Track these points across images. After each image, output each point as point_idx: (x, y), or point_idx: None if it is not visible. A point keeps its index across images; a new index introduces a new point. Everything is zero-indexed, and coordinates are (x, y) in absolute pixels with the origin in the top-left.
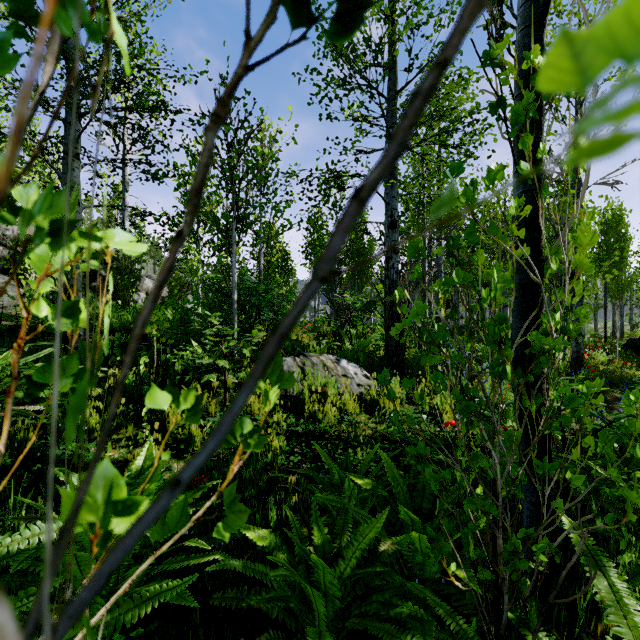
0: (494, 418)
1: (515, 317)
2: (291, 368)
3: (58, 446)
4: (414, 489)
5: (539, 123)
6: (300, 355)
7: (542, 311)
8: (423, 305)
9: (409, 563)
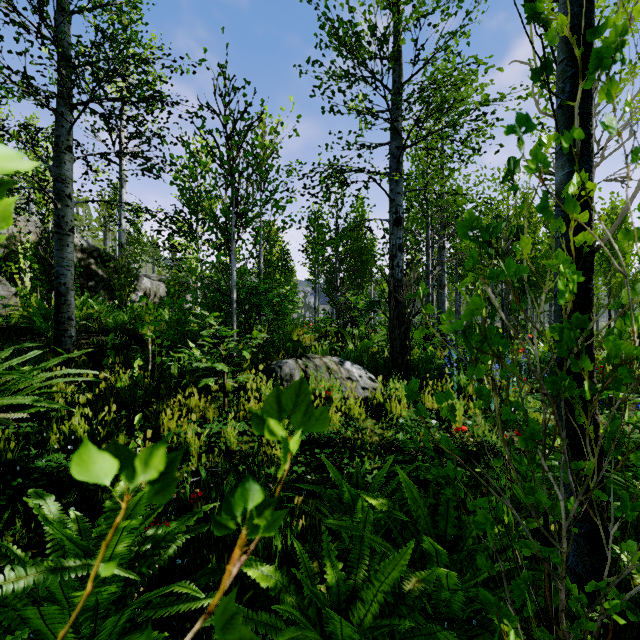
0: (564, 447)
1: (559, 318)
2: (293, 371)
3: (42, 457)
4: (436, 511)
5: (589, 91)
6: (302, 357)
7: (592, 311)
8: (479, 303)
9: (433, 599)
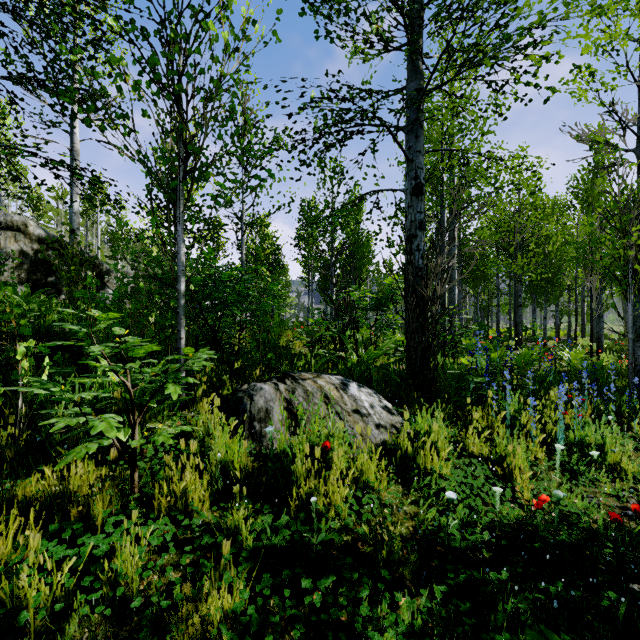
0: None
1: None
2: (270, 403)
3: None
4: None
5: None
6: (286, 378)
7: None
8: None
9: None
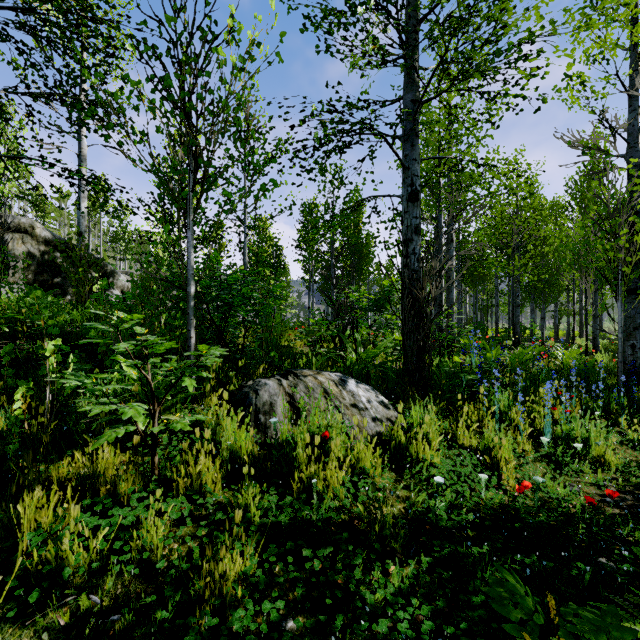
0: None
1: None
2: (274, 397)
3: None
4: None
5: None
6: (289, 375)
7: None
8: None
9: None
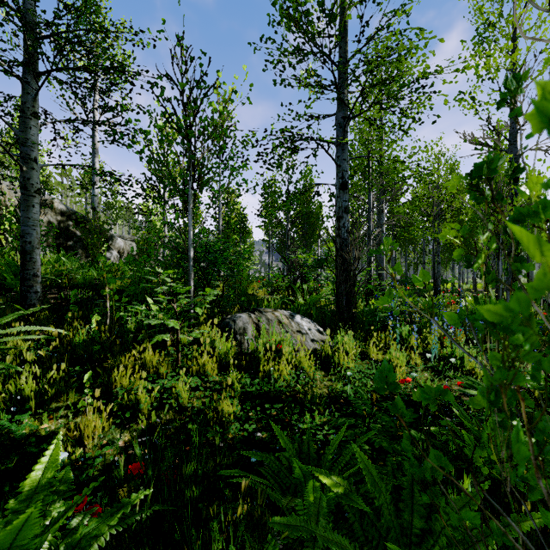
0: None
1: None
2: (246, 324)
3: None
4: (399, 497)
5: None
6: (255, 311)
7: None
8: None
9: None
